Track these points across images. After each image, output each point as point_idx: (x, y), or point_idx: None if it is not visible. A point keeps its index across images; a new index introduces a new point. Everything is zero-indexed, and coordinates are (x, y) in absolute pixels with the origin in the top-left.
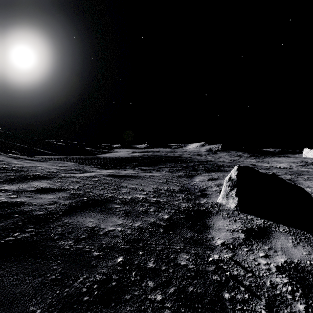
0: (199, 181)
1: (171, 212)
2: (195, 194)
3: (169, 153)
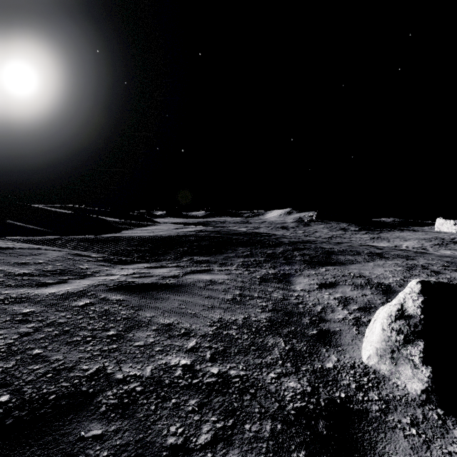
0: (304, 291)
1: (264, 436)
2: (306, 334)
3: (240, 225)
